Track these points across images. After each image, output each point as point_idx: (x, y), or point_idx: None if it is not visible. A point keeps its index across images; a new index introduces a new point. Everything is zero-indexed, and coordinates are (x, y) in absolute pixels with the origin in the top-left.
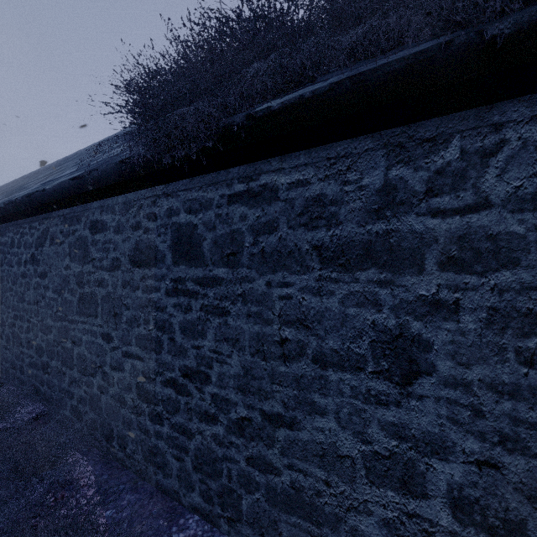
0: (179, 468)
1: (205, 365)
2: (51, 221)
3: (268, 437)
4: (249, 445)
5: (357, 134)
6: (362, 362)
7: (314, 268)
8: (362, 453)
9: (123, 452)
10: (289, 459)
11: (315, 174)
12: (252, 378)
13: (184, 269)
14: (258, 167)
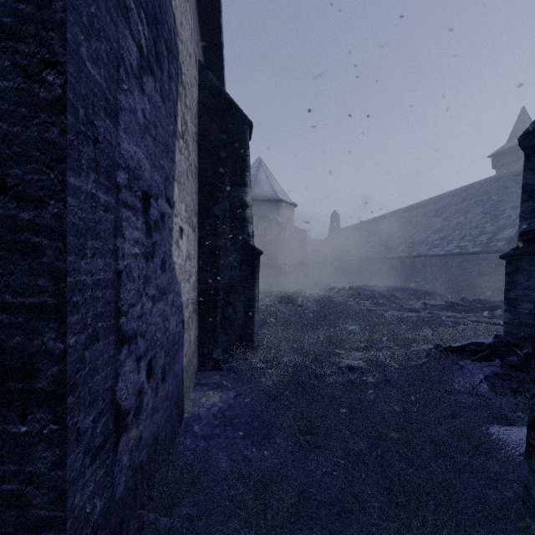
0: None
1: None
2: (466, 257)
3: None
4: None
5: None
6: None
7: None
8: None
9: None
10: None
11: None
12: None
13: None
14: None
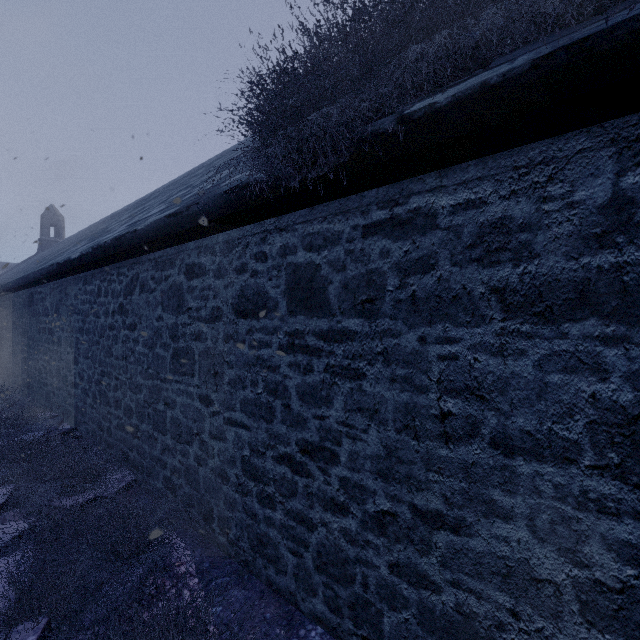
0: (297, 565)
1: (332, 440)
2: (141, 266)
3: (421, 540)
4: (393, 547)
5: (563, 130)
6: (574, 450)
7: (492, 319)
8: (572, 579)
9: (225, 537)
10: (454, 573)
11: (495, 191)
12: (398, 462)
13: (302, 320)
14: (404, 187)
